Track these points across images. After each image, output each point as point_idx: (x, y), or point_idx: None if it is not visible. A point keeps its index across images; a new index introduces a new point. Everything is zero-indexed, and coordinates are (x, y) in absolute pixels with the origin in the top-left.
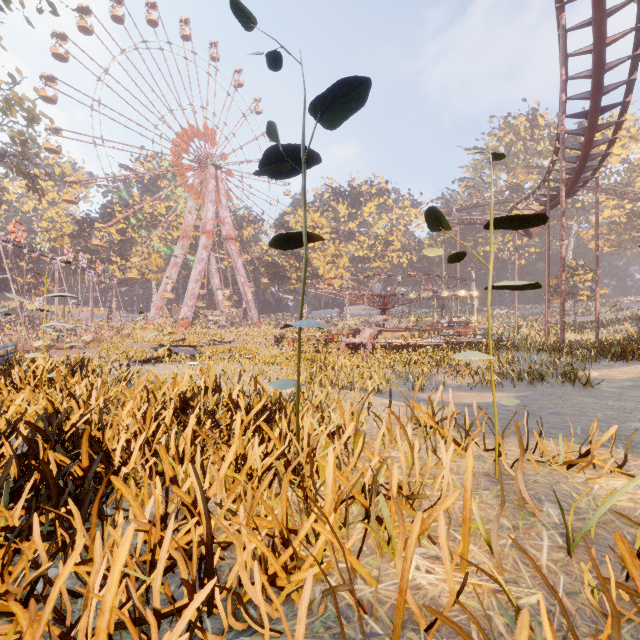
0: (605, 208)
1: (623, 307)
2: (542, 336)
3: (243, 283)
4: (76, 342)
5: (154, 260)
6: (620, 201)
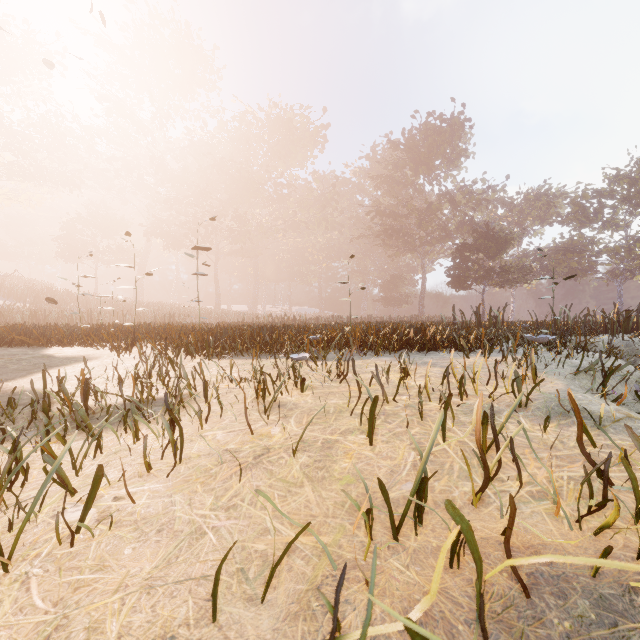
0: None
1: None
2: None
3: None
4: None
5: None
6: None
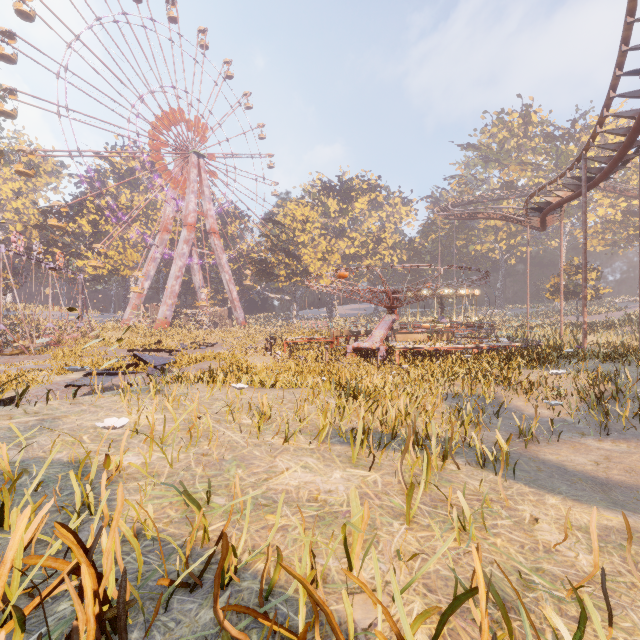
0: (600, 206)
1: (621, 307)
2: (558, 338)
3: (228, 281)
4: (33, 345)
5: (130, 255)
6: (615, 199)
